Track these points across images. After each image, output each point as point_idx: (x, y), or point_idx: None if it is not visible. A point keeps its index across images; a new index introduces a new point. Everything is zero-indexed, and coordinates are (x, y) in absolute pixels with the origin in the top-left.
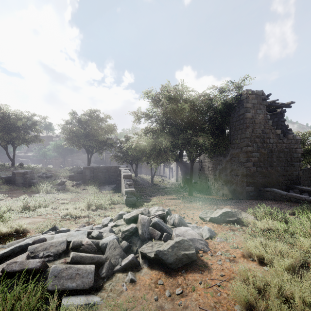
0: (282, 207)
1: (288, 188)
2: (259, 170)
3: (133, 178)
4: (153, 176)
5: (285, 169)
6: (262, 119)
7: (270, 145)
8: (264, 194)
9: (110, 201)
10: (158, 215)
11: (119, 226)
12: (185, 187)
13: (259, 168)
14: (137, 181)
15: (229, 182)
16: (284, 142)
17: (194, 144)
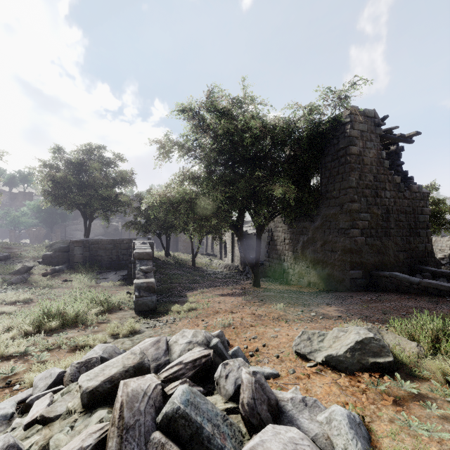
0: (422, 306)
1: (412, 271)
2: (370, 242)
3: (163, 258)
4: (195, 255)
5: (408, 240)
6: (374, 158)
7: (386, 201)
8: (379, 281)
9: (101, 306)
10: (190, 364)
11: (55, 421)
12: (246, 272)
13: (370, 239)
14: (169, 263)
15: (319, 263)
16: (405, 197)
17: (263, 198)
